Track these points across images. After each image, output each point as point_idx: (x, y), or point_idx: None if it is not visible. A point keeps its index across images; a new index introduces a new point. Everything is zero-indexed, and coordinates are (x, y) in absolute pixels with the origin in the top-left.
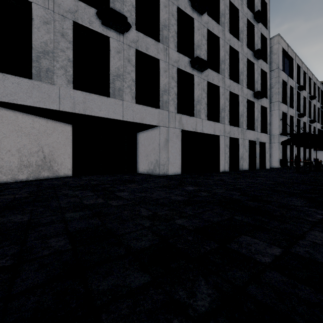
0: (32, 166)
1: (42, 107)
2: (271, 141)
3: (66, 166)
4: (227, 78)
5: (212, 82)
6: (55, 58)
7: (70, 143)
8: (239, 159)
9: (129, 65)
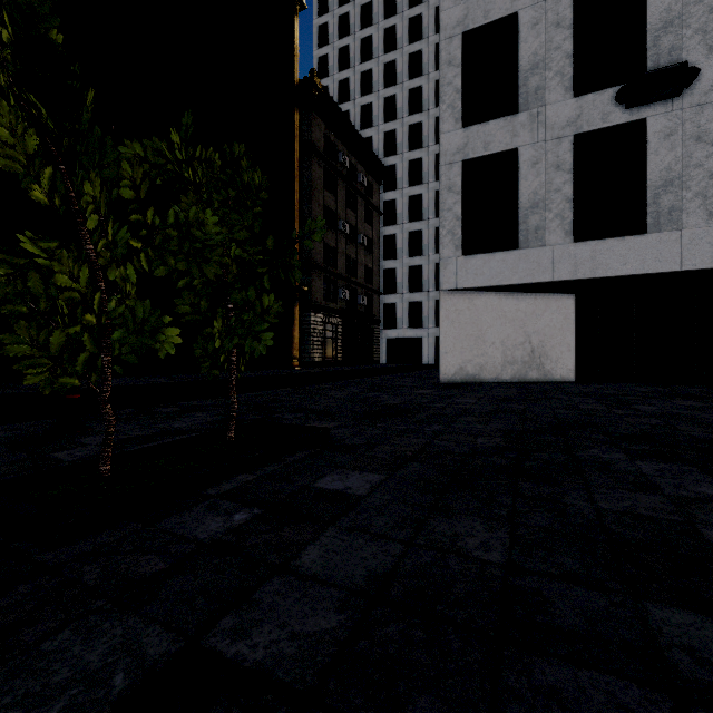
0: (517, 364)
1: (530, 283)
2: None
3: (565, 364)
4: None
5: None
6: (547, 207)
7: (572, 326)
8: None
9: (700, 148)
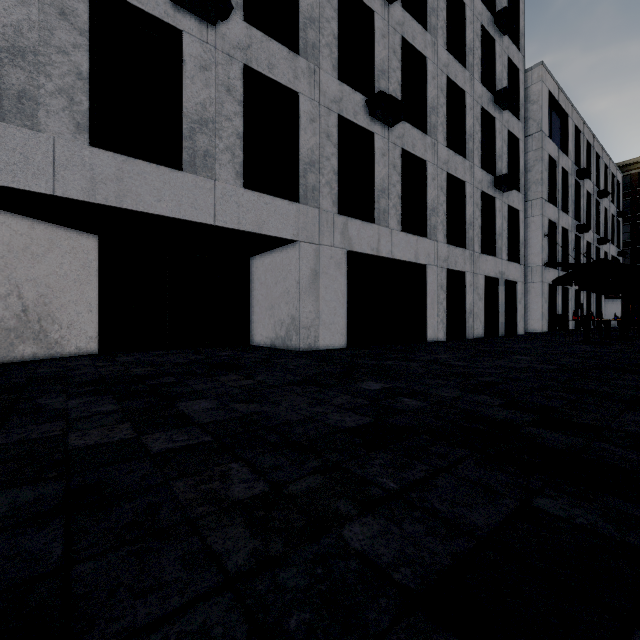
0: None
1: (8, 186)
2: (527, 278)
3: (83, 330)
4: (442, 145)
5: (411, 150)
6: (43, 67)
7: (94, 278)
8: (466, 315)
9: (230, 101)
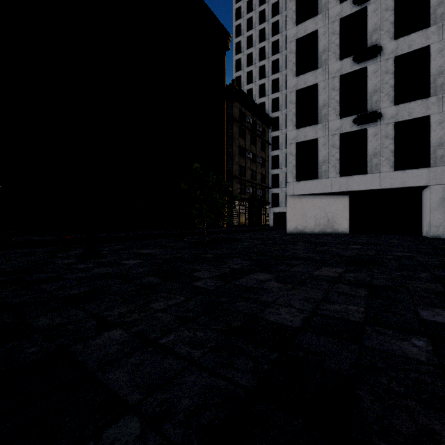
0: (321, 225)
1: (322, 193)
2: None
3: (344, 226)
4: None
5: None
6: (329, 162)
7: (347, 209)
8: None
9: (387, 140)
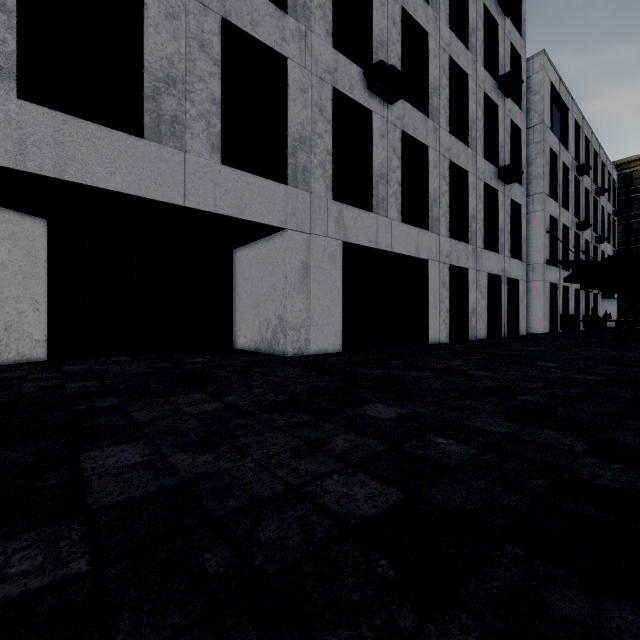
0: None
1: None
2: (528, 276)
3: (28, 333)
4: (444, 130)
5: (412, 133)
6: None
7: (42, 270)
8: (469, 314)
9: (205, 59)
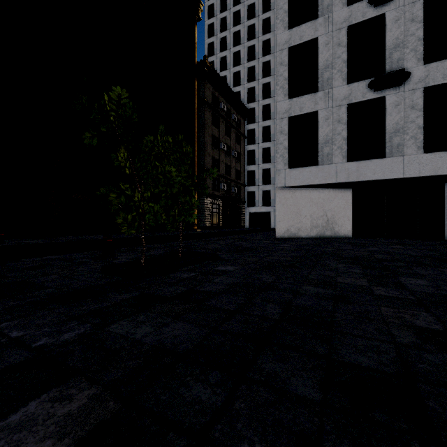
0: (319, 227)
1: (324, 183)
2: None
3: (346, 228)
4: None
5: None
6: (333, 142)
7: (350, 206)
8: None
9: (413, 112)
